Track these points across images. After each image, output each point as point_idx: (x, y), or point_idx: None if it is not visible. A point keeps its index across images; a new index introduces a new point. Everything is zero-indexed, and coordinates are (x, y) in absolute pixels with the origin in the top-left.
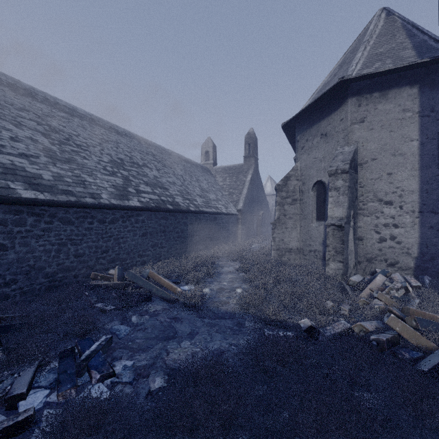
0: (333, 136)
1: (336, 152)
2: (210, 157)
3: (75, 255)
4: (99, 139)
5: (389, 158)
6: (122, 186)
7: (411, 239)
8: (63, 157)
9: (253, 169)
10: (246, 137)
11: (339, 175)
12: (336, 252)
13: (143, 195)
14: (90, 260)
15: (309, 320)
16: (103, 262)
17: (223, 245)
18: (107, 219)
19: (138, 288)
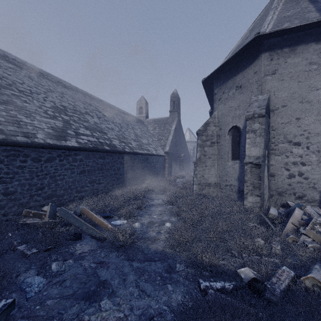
0: (247, 87)
1: (251, 100)
2: (143, 111)
3: (4, 193)
4: (45, 89)
5: (298, 105)
6: (61, 128)
7: (317, 175)
8: (0, 98)
9: (176, 121)
10: (171, 96)
11: (256, 119)
12: (254, 187)
13: (82, 137)
14: (22, 197)
15: (250, 269)
16: (38, 199)
17: (154, 180)
18: (42, 158)
19: (70, 225)
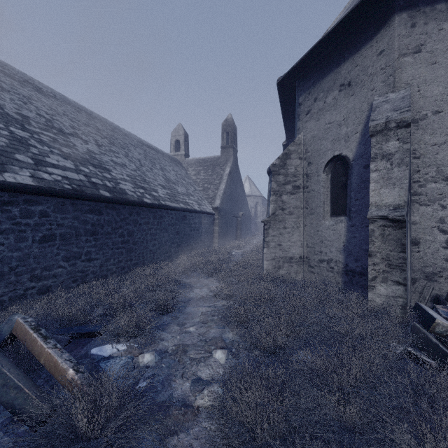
0: (362, 82)
1: (374, 102)
2: (181, 147)
3: None
4: None
5: None
6: None
7: None
8: None
9: (232, 162)
10: (224, 124)
11: (392, 133)
12: (390, 267)
13: (51, 169)
14: None
15: None
16: None
17: (196, 252)
18: None
19: None
